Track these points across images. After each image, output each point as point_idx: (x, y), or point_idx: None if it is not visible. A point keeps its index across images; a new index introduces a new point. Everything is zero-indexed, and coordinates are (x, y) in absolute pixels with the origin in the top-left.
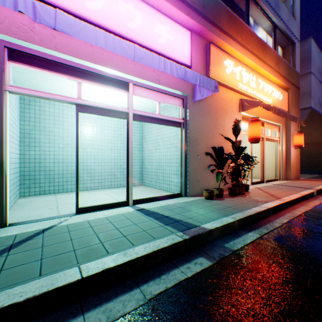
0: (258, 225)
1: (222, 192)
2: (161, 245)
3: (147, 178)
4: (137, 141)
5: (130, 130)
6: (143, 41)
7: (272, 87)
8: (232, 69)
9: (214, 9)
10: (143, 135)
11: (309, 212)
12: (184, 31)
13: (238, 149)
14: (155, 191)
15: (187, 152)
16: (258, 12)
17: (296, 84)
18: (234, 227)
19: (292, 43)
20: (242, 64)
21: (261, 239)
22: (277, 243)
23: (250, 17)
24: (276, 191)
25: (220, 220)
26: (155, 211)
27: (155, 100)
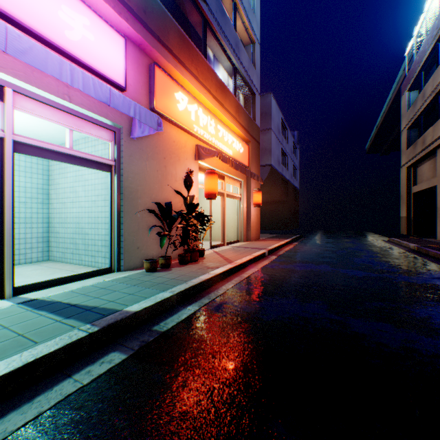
0: (202, 296)
1: (170, 261)
2: (45, 351)
3: (58, 248)
4: (37, 187)
5: (8, 167)
6: (34, 24)
7: (233, 137)
8: (186, 106)
9: (161, 21)
10: (50, 178)
11: (255, 274)
12: (115, 35)
13: (190, 206)
14: (70, 269)
15: (122, 208)
16: (218, 47)
17: (256, 138)
18: (172, 303)
19: (253, 93)
20: (199, 103)
21: (199, 312)
22: (214, 313)
23: (210, 49)
24: (233, 255)
25: (154, 297)
26: (57, 300)
27: (63, 126)
